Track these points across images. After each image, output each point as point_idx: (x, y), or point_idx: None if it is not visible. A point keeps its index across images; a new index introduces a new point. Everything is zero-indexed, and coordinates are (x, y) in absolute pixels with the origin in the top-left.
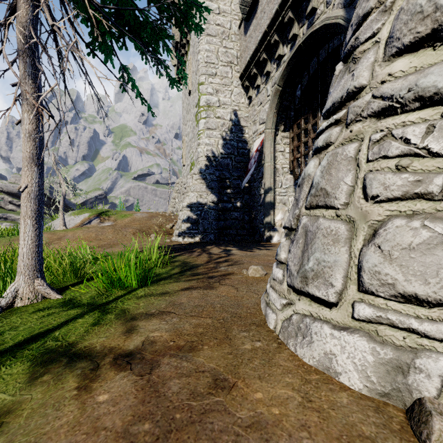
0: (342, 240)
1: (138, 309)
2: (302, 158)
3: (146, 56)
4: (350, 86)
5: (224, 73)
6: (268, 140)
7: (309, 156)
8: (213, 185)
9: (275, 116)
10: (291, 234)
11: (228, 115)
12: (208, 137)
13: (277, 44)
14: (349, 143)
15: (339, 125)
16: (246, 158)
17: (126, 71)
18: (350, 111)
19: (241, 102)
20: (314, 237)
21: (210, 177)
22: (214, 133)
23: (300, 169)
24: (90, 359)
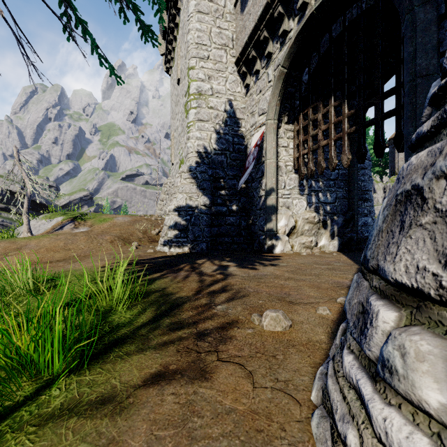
0: None
1: None
2: (309, 154)
3: None
4: None
5: (218, 57)
6: (270, 133)
7: None
8: (205, 186)
9: (278, 104)
10: (419, 306)
11: (222, 105)
12: (199, 130)
13: (281, 18)
14: None
15: None
16: (242, 155)
17: (71, 6)
18: None
19: (237, 91)
20: None
21: (202, 176)
22: (207, 125)
23: (308, 167)
24: None
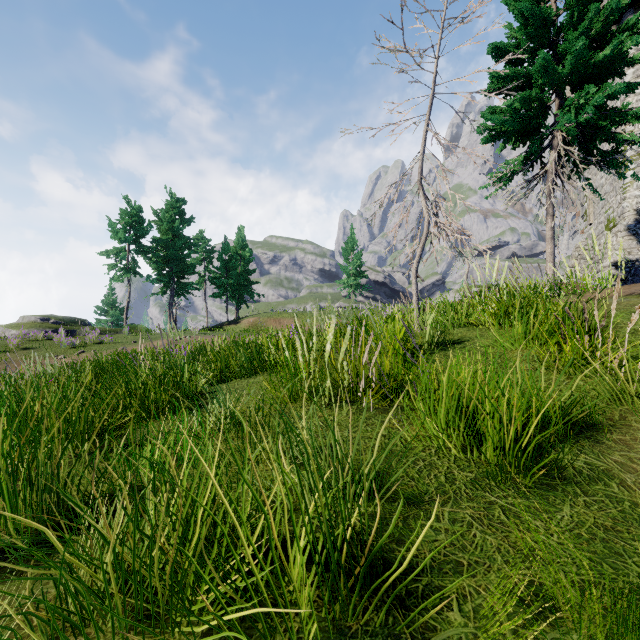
0: None
1: None
2: None
3: (601, 167)
4: None
5: None
6: None
7: None
8: None
9: None
10: None
11: None
12: (638, 188)
13: None
14: None
15: None
16: None
17: (586, 180)
18: None
19: None
20: None
21: None
22: None
23: None
24: None
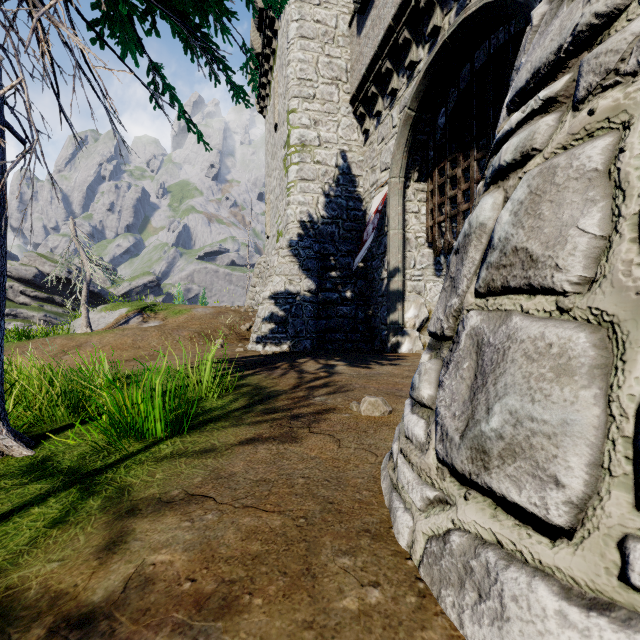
0: (583, 370)
1: (149, 488)
2: (446, 221)
3: (192, 48)
4: (582, 18)
5: (327, 95)
6: (395, 195)
7: (478, 192)
8: (310, 265)
9: (404, 158)
10: (440, 346)
11: (333, 158)
12: (303, 192)
13: (408, 45)
14: (585, 141)
15: (553, 111)
16: (360, 223)
17: (159, 73)
18: (586, 68)
19: (353, 139)
20: (502, 358)
21: (305, 253)
22: (312, 186)
23: (444, 240)
24: (0, 628)
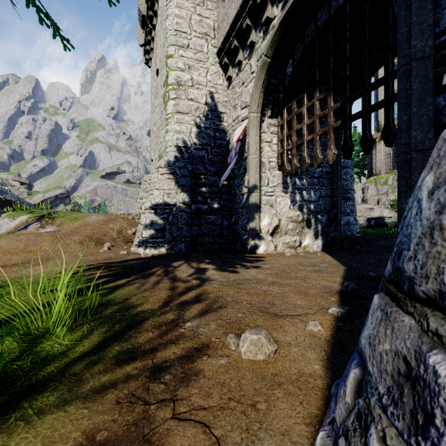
0: None
1: None
2: (294, 149)
3: None
4: None
5: (198, 46)
6: (253, 127)
7: None
8: (184, 182)
9: (261, 97)
10: None
11: (203, 97)
12: (179, 122)
13: (264, 4)
14: None
15: None
16: (224, 150)
17: None
18: None
19: (219, 84)
20: None
21: (181, 172)
22: (186, 118)
23: (292, 164)
24: None
